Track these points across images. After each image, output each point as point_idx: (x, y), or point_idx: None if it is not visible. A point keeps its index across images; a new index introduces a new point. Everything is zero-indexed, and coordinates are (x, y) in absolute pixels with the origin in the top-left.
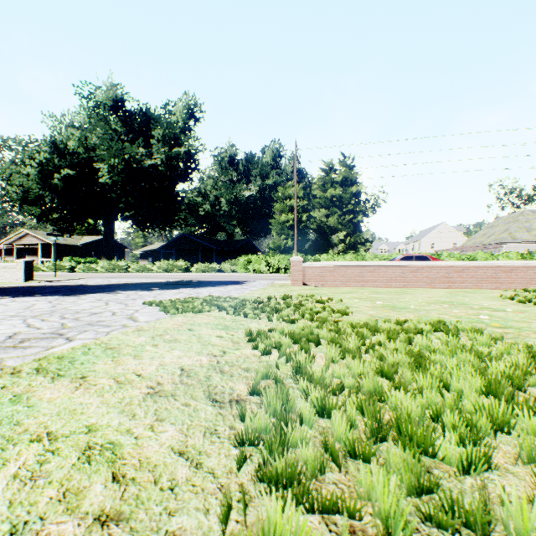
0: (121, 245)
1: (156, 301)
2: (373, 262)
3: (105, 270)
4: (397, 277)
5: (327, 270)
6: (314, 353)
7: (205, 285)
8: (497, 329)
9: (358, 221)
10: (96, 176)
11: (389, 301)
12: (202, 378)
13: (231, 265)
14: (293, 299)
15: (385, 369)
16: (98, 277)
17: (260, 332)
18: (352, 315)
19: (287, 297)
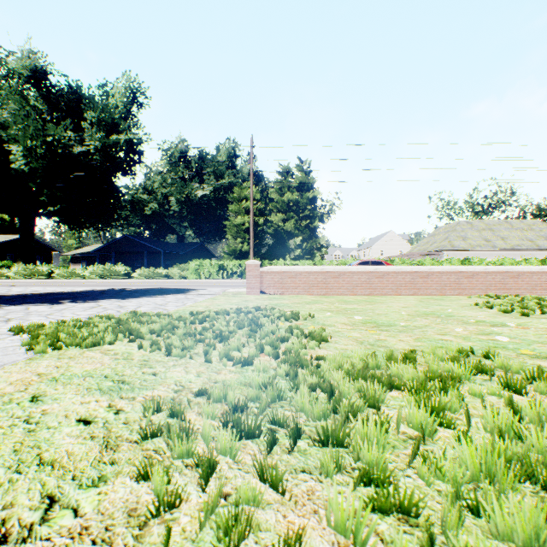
0: (46, 247)
1: (36, 324)
2: (337, 267)
3: (19, 276)
4: (363, 283)
5: (288, 276)
6: (293, 482)
7: (140, 294)
8: (540, 361)
9: (315, 227)
10: (8, 160)
11: (366, 315)
12: None
13: (180, 271)
14: (248, 314)
15: None
16: (1, 285)
17: (174, 408)
18: (331, 341)
19: (240, 312)
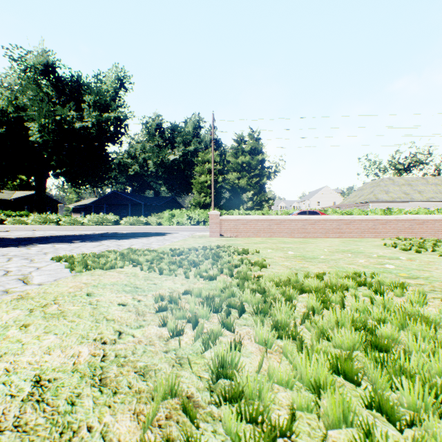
0: (54, 200)
1: (67, 255)
2: (279, 216)
3: (35, 223)
4: (299, 229)
5: (241, 223)
6: (239, 329)
7: (129, 236)
8: (409, 280)
9: (263, 183)
10: (27, 134)
11: (298, 251)
12: (60, 407)
13: (157, 219)
14: (211, 250)
15: (344, 366)
16: (25, 230)
17: (172, 298)
18: (269, 267)
19: (206, 249)
